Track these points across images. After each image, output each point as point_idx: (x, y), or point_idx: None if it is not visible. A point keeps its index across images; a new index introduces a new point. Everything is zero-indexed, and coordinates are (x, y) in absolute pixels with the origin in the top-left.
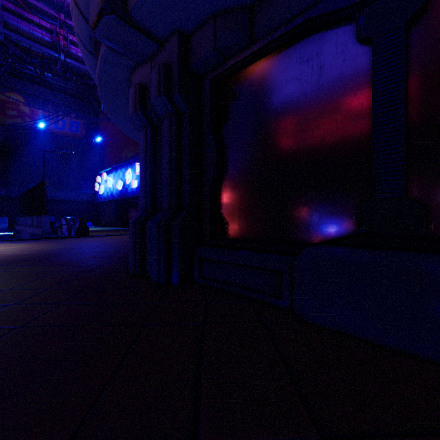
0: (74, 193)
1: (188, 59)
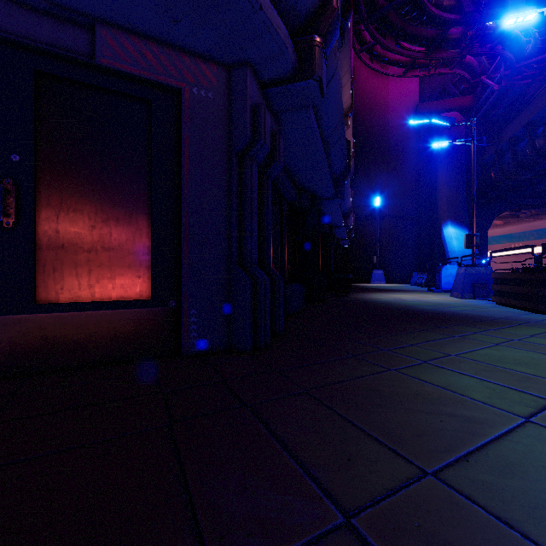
0: None
1: None
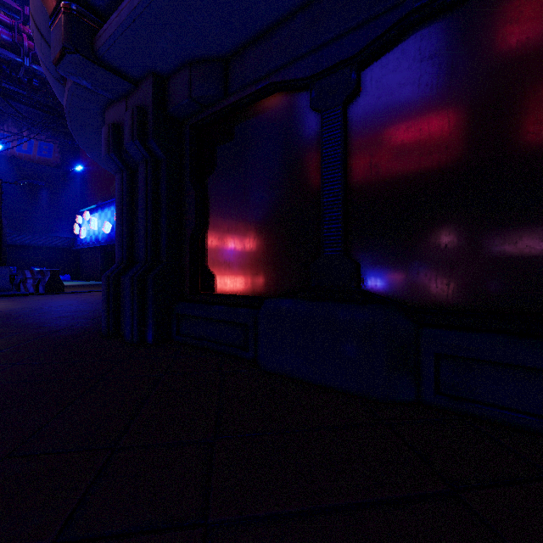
0: (45, 237)
1: (165, 103)
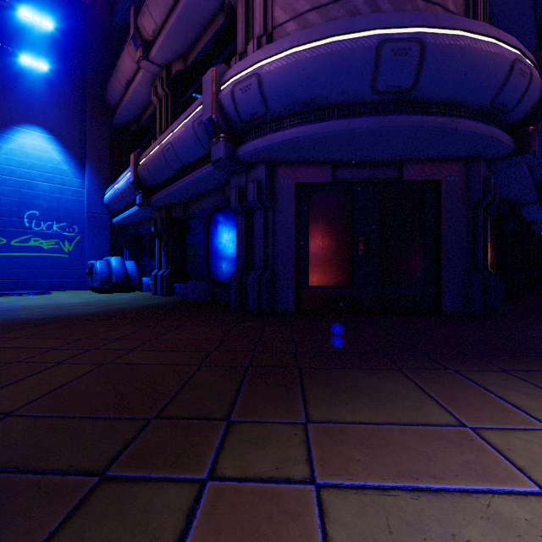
0: None
1: None
